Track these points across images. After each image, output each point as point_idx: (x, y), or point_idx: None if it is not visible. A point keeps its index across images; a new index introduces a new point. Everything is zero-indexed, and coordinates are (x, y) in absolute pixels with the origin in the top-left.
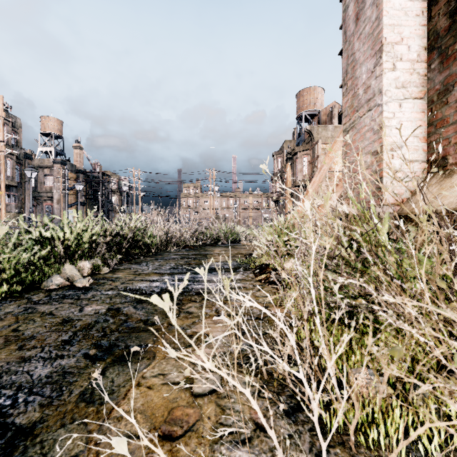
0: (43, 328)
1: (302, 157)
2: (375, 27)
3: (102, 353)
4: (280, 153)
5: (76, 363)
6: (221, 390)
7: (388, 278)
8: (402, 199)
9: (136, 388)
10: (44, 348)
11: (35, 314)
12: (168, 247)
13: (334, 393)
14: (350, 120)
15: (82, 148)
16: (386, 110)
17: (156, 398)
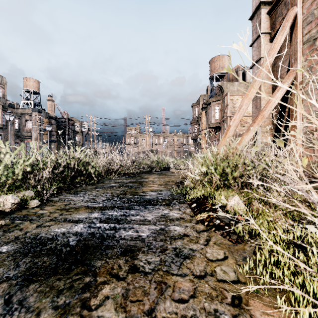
0: None
1: (214, 106)
2: None
3: None
4: (197, 104)
5: None
6: None
7: None
8: None
9: None
10: None
11: None
12: (111, 175)
13: None
14: None
15: (53, 100)
16: None
17: None
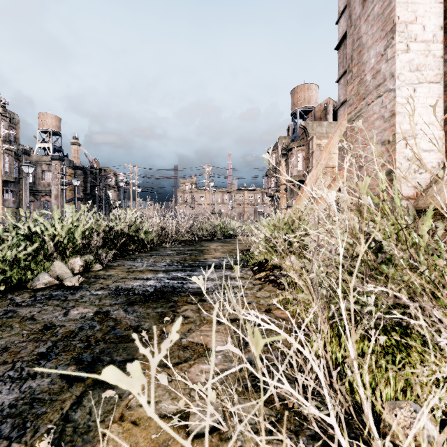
0: (20, 336)
1: (297, 153)
2: (386, 6)
3: (82, 371)
4: (275, 149)
5: (49, 386)
6: (223, 428)
7: (430, 287)
8: (416, 192)
9: (118, 423)
10: (16, 363)
11: (14, 319)
12: (164, 242)
13: (371, 437)
14: (355, 108)
15: (80, 144)
16: (399, 95)
17: (141, 441)
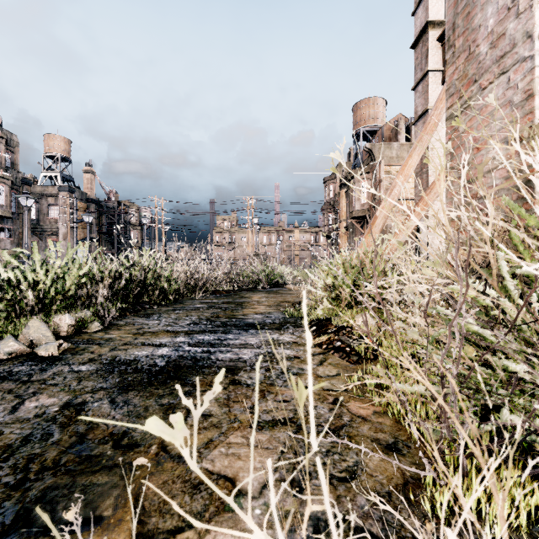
0: None
1: (360, 182)
2: None
3: None
4: (333, 178)
5: None
6: None
7: None
8: None
9: None
10: None
11: None
12: (193, 292)
13: None
14: (460, 98)
15: (94, 172)
16: None
17: None
